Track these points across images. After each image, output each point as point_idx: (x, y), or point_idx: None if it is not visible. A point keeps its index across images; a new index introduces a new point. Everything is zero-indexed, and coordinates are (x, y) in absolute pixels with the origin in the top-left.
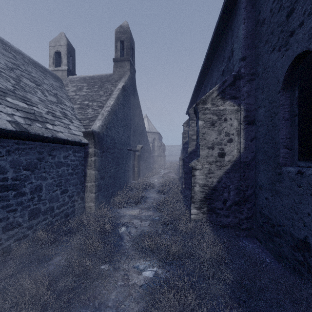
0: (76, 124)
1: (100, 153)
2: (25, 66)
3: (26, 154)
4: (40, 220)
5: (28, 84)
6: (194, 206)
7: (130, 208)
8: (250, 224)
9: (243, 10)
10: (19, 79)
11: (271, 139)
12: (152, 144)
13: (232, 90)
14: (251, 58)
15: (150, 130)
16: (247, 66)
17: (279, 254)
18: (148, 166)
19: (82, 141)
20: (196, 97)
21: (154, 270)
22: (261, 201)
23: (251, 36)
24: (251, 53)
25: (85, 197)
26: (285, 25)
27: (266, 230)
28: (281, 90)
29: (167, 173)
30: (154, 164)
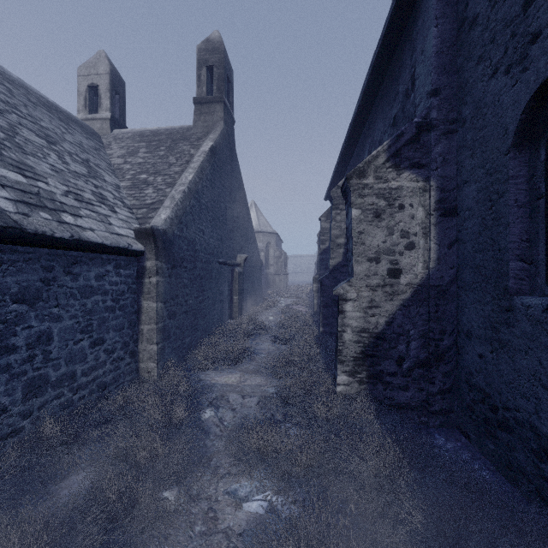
0: (122, 216)
1: (168, 269)
2: (29, 108)
3: (17, 271)
4: (48, 399)
5: (32, 139)
6: (343, 370)
7: (224, 372)
8: (448, 402)
9: (434, 1)
10: (14, 131)
11: (491, 243)
12: (265, 252)
13: (414, 152)
14: (450, 92)
15: (262, 228)
16: (442, 106)
17: (508, 463)
18: (258, 293)
19: (133, 246)
20: (344, 168)
21: (267, 500)
22: (469, 360)
23: (449, 50)
24: (450, 82)
25: (139, 351)
26: (520, 22)
27: (480, 416)
28: (512, 148)
29: (291, 305)
30: (269, 289)
